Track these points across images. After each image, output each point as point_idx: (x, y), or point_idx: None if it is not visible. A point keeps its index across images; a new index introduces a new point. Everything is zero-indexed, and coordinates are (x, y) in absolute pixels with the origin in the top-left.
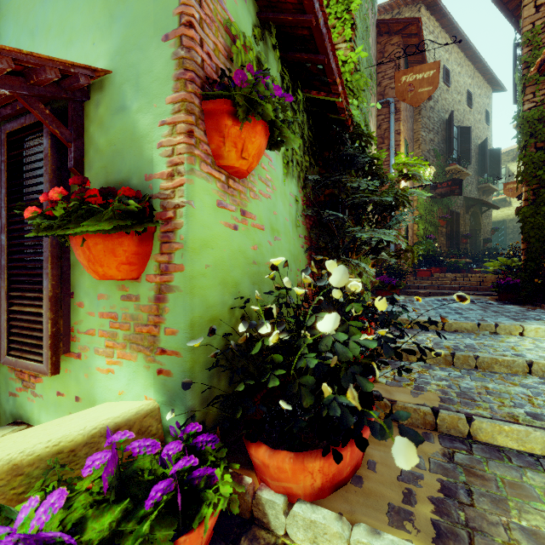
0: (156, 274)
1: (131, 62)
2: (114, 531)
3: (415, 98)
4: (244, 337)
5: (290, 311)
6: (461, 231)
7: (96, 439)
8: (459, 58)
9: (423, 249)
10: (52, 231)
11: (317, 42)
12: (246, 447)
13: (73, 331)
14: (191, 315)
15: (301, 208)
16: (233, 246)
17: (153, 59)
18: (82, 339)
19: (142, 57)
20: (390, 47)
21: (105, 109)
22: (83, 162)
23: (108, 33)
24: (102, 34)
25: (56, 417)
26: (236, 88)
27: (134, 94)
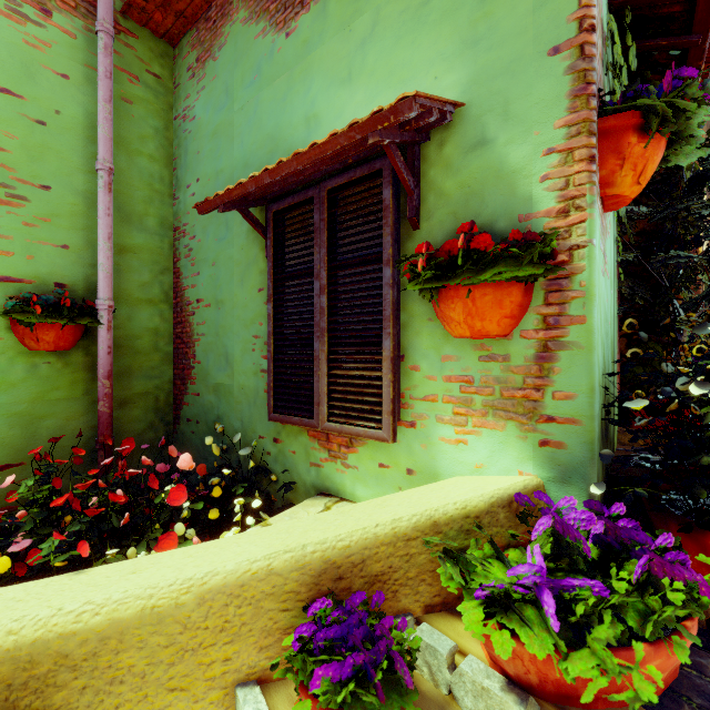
0: (537, 329)
1: (495, 89)
2: (598, 600)
3: None
4: (675, 404)
5: (613, 390)
6: None
7: (495, 509)
8: None
9: None
10: (441, 282)
11: (696, 17)
12: (699, 539)
13: (404, 397)
14: (593, 376)
15: (616, 252)
16: (602, 297)
17: (533, 79)
18: (417, 406)
19: (514, 80)
20: None
21: (453, 148)
22: (419, 210)
23: (458, 62)
24: (449, 65)
25: (378, 491)
26: (662, 93)
27: (501, 125)
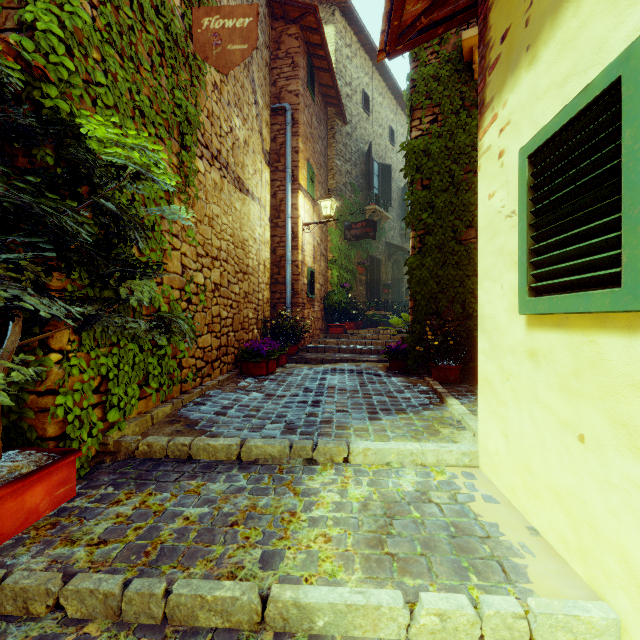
0: None
1: None
2: None
3: (224, 58)
4: None
5: None
6: (383, 280)
7: None
8: (381, 87)
9: (335, 300)
10: None
11: None
12: None
13: None
14: None
15: None
16: None
17: None
18: None
19: None
20: (287, 37)
21: None
22: None
23: None
24: None
25: None
26: None
27: None
